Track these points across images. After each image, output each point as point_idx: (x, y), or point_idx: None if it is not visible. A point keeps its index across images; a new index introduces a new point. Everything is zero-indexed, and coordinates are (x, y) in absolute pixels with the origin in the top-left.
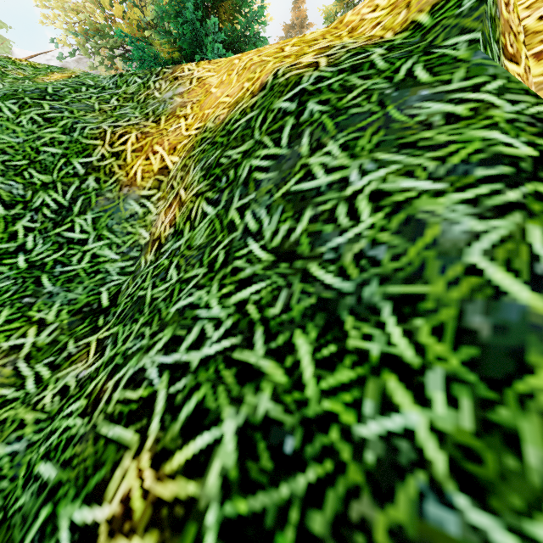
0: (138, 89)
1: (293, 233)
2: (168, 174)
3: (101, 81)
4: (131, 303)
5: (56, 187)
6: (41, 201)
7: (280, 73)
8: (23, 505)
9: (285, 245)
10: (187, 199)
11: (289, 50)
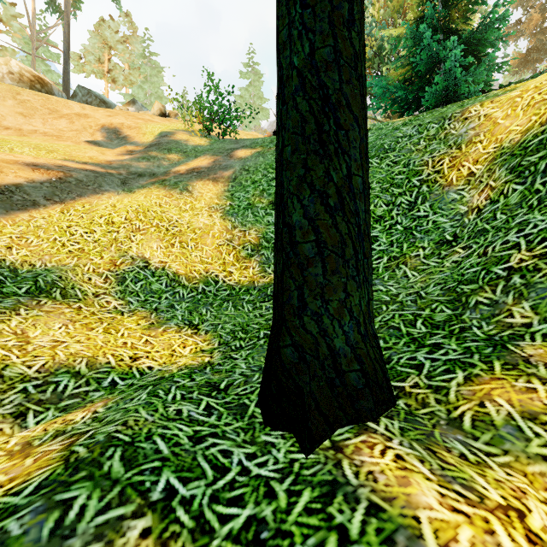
0: (437, 131)
1: None
2: (474, 176)
3: (406, 132)
4: (473, 233)
5: (405, 194)
6: (399, 201)
7: None
8: (468, 276)
9: None
10: (498, 186)
11: None
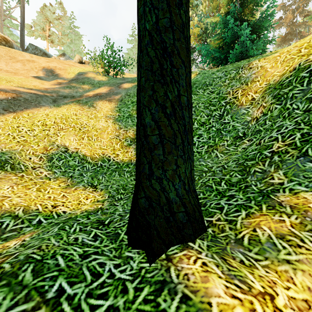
0: (235, 75)
1: (309, 106)
2: (254, 100)
3: (218, 75)
4: (254, 132)
5: (217, 110)
6: (214, 114)
7: (301, 64)
8: (250, 156)
9: (306, 109)
10: (267, 105)
11: (303, 52)
